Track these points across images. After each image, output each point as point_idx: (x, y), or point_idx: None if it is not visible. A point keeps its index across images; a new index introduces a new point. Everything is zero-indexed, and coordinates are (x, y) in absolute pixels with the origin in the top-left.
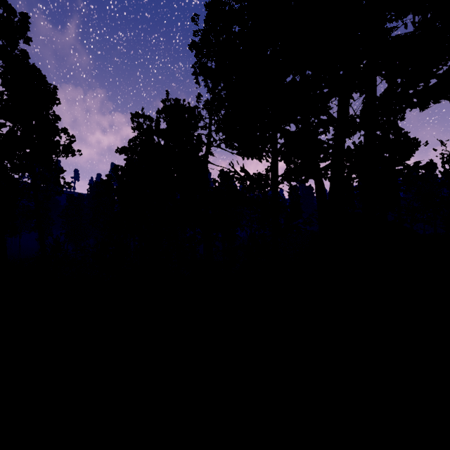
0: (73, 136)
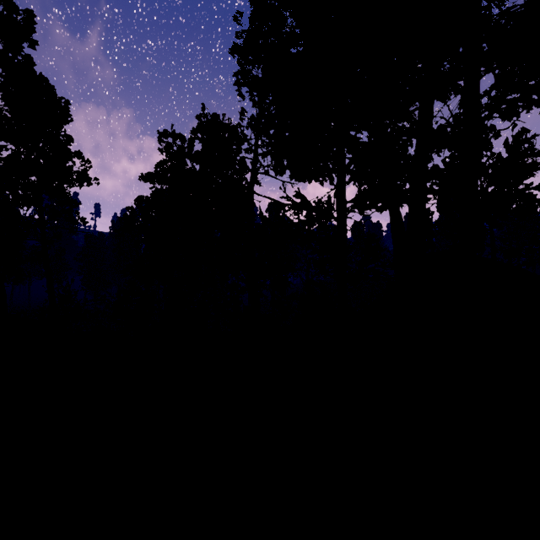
0: (89, 161)
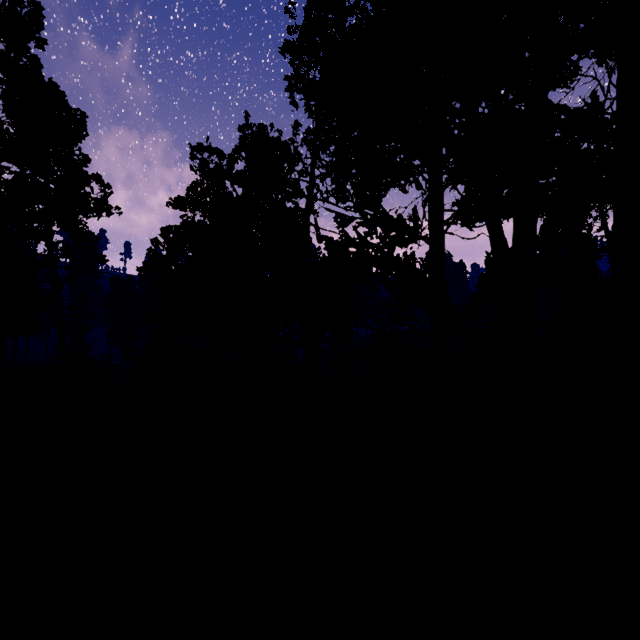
0: (109, 186)
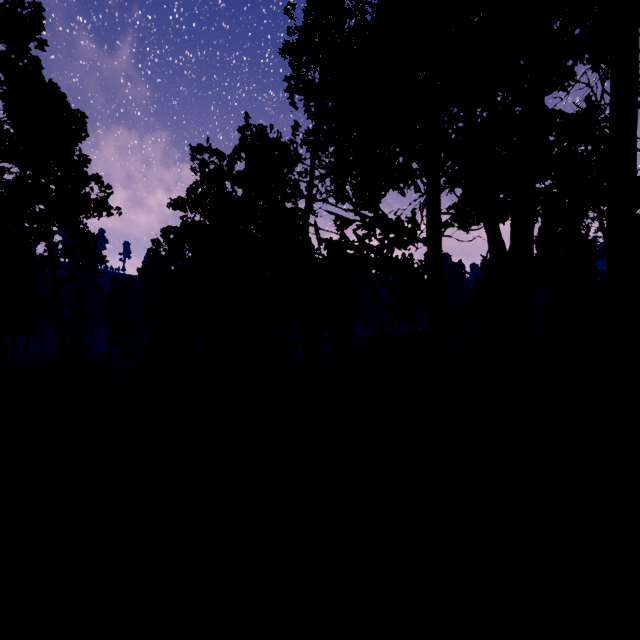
0: (109, 187)
